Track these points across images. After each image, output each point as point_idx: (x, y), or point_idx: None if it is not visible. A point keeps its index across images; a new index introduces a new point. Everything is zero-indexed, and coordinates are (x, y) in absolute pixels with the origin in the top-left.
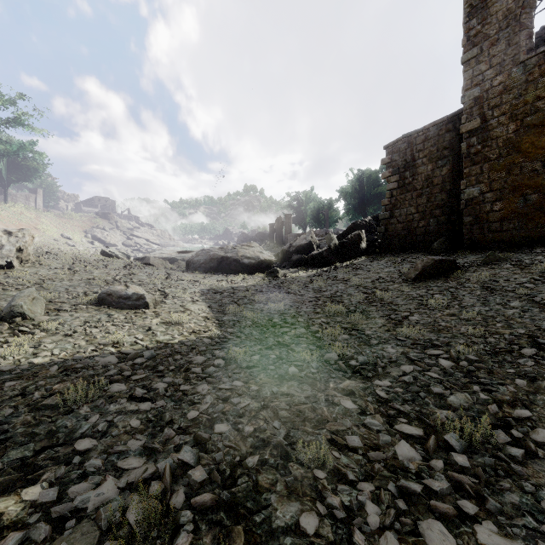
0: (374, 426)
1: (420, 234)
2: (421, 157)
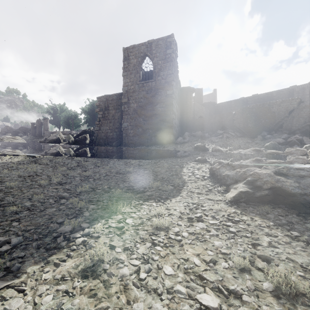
0: (60, 192)
1: (110, 138)
2: (111, 106)
